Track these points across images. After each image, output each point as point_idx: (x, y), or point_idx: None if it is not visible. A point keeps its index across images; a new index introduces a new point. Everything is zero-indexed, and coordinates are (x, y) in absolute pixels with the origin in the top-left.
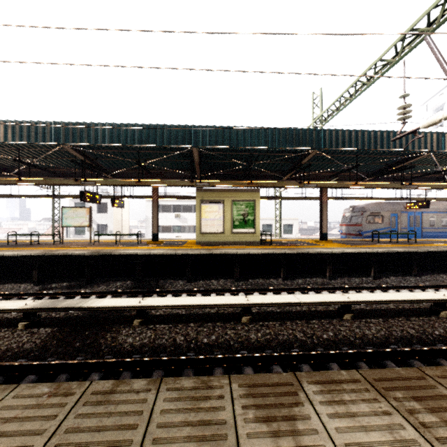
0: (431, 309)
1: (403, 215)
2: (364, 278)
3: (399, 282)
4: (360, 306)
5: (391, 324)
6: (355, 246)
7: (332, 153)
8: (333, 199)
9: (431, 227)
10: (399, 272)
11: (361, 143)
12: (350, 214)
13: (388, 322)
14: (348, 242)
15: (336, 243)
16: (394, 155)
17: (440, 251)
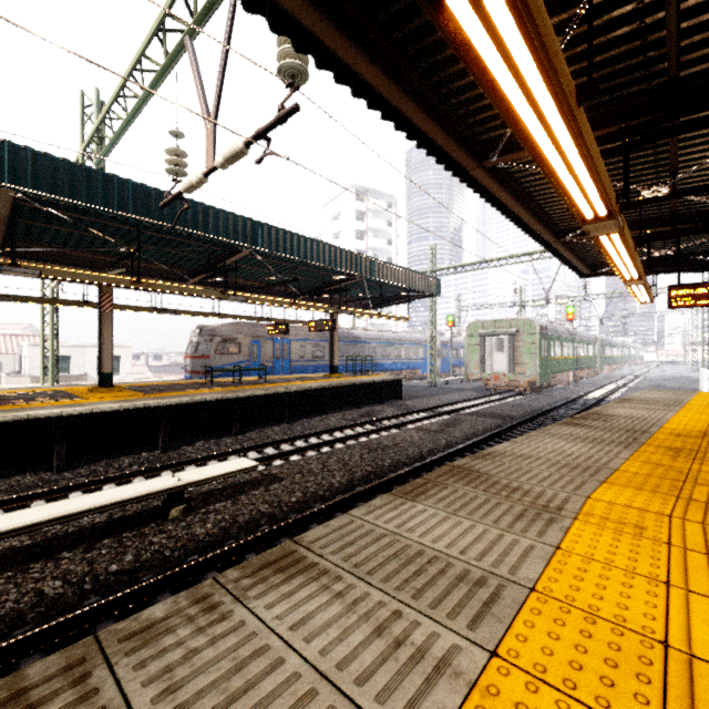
0: (162, 507)
1: (268, 343)
2: (148, 453)
3: (207, 450)
4: (18, 539)
5: (21, 580)
6: (148, 396)
7: (81, 212)
8: (151, 311)
9: (301, 359)
10: (219, 431)
11: (114, 200)
12: (197, 338)
13: (24, 575)
14: (160, 388)
15: (132, 391)
16: (211, 244)
17: (270, 393)
